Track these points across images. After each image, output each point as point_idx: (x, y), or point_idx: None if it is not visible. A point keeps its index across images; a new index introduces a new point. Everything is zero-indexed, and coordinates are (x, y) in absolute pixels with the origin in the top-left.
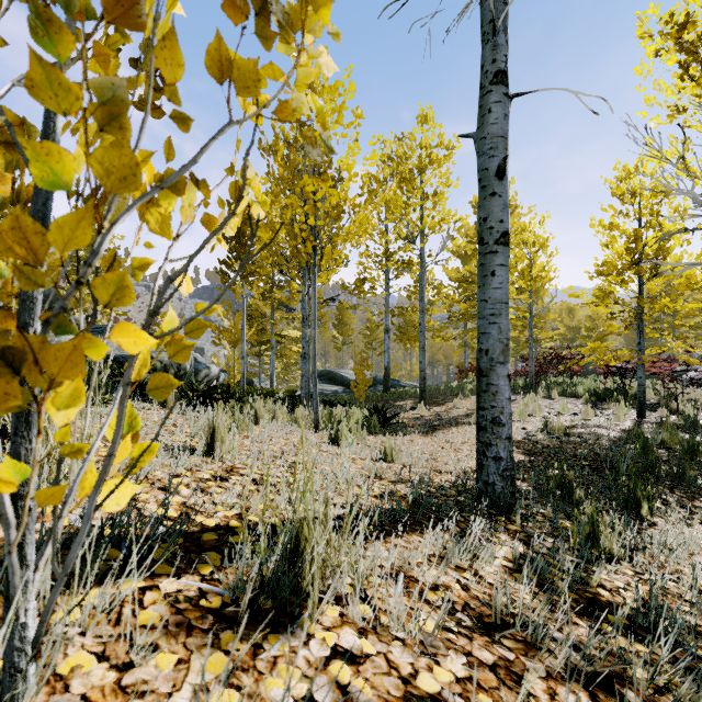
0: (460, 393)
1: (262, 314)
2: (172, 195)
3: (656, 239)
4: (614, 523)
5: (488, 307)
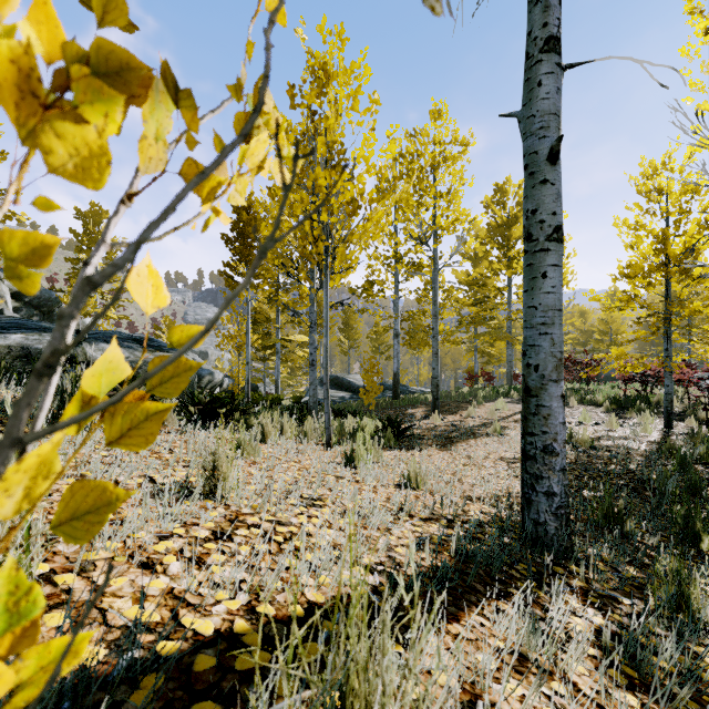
0: (473, 400)
1: (267, 318)
2: (110, 101)
3: (701, 238)
4: (691, 572)
5: (538, 315)
